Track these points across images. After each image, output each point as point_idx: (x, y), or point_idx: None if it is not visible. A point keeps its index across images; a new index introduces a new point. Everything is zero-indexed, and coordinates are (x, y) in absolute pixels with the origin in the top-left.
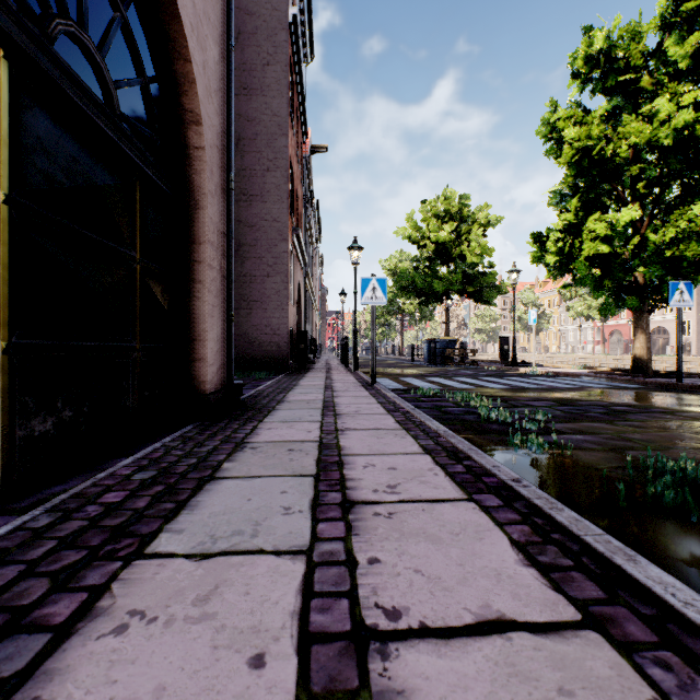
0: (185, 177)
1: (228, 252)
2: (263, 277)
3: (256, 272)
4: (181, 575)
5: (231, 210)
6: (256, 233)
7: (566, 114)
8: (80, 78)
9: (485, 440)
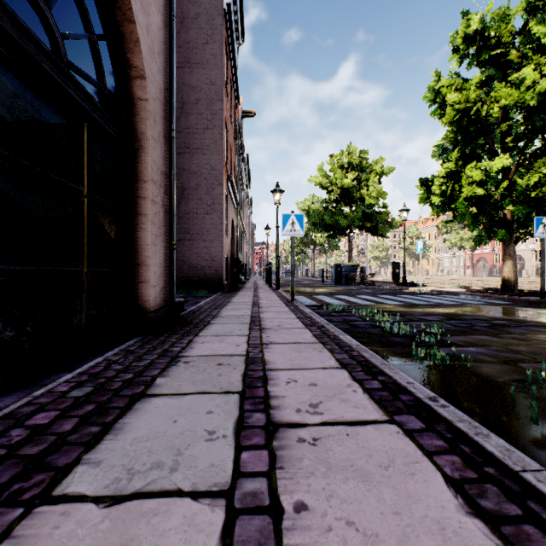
0: (131, 125)
1: (170, 190)
2: (203, 214)
3: (197, 211)
4: (83, 531)
5: (172, 155)
6: (197, 179)
7: (447, 82)
8: (22, 21)
9: (391, 352)
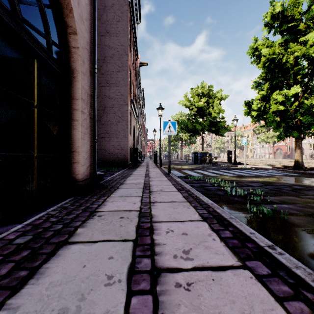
0: (68, 64)
1: (93, 105)
2: (116, 122)
3: (113, 120)
4: None
5: (95, 84)
6: (113, 101)
7: (261, 43)
8: None
9: (233, 208)
